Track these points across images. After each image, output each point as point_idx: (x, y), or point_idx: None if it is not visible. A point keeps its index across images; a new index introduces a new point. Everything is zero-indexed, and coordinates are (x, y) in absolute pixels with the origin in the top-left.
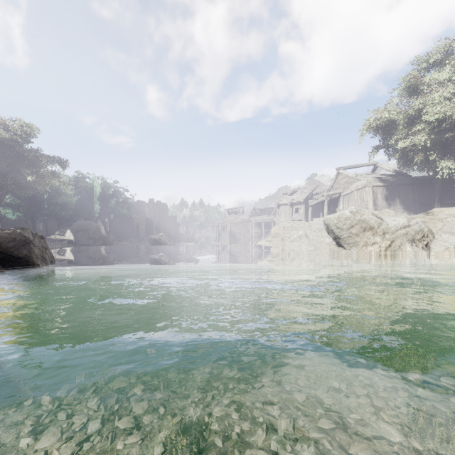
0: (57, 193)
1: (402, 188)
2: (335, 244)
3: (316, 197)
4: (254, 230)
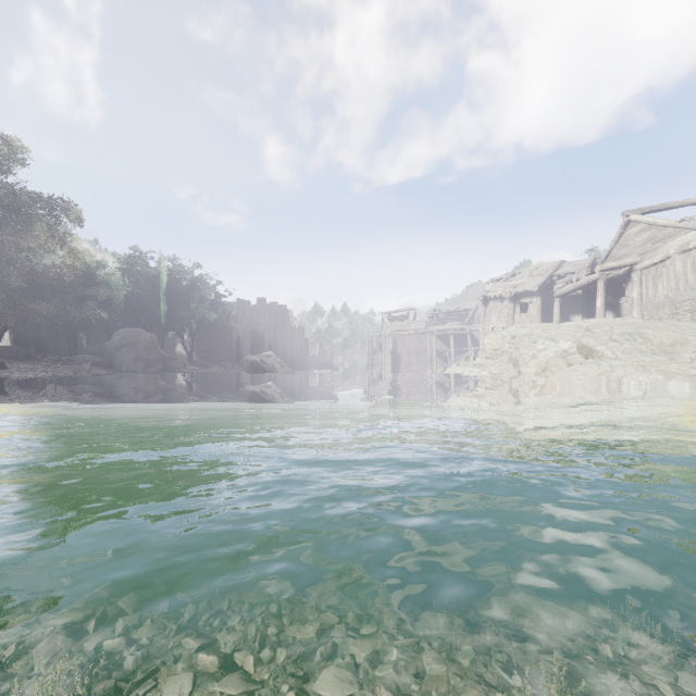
0: (90, 280)
1: None
2: None
3: (562, 281)
4: (435, 348)
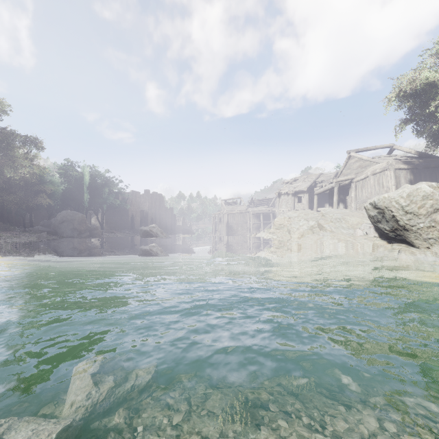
0: (41, 180)
1: (428, 171)
2: (379, 238)
3: (320, 185)
4: (252, 221)
